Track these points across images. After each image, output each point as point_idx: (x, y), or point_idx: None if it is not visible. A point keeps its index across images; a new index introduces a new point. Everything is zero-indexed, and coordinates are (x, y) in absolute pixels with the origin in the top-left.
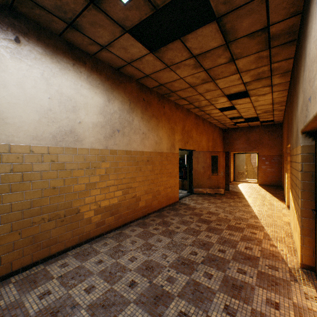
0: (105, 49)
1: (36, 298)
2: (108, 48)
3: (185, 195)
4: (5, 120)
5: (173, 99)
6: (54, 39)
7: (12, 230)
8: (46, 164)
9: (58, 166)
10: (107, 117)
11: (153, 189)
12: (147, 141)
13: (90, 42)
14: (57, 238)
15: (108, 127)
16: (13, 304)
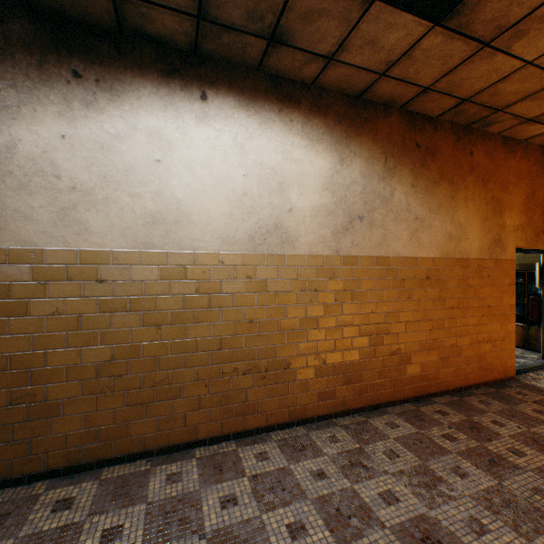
0: (332, 63)
1: (217, 503)
2: (338, 56)
3: (535, 365)
4: (190, 217)
5: (498, 130)
6: (250, 77)
7: (197, 378)
8: (239, 282)
9: (257, 286)
10: (337, 193)
11: (440, 341)
12: (425, 235)
13: (305, 60)
14: (255, 404)
15: (340, 212)
16: (190, 497)
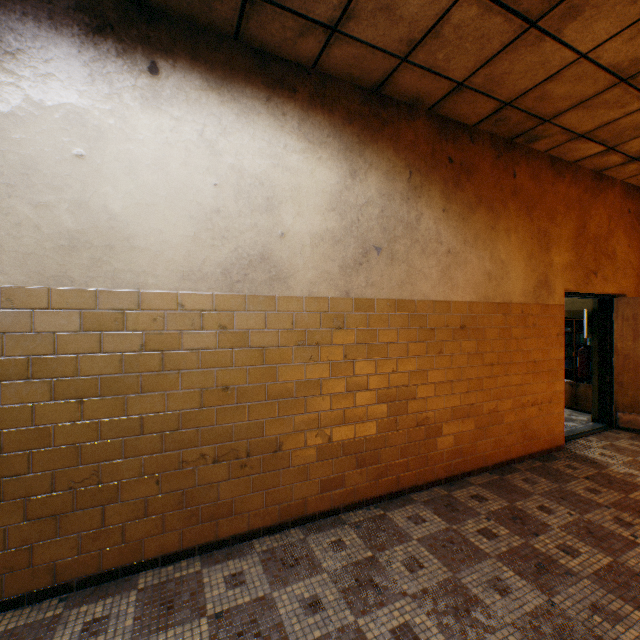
0: (336, 36)
1: None
2: (344, 27)
3: (585, 429)
4: (132, 240)
5: (545, 148)
6: (225, 49)
7: (143, 472)
8: (209, 334)
9: (234, 339)
10: (347, 216)
11: (478, 406)
12: (460, 273)
13: (299, 29)
14: (231, 503)
15: (351, 241)
16: None
